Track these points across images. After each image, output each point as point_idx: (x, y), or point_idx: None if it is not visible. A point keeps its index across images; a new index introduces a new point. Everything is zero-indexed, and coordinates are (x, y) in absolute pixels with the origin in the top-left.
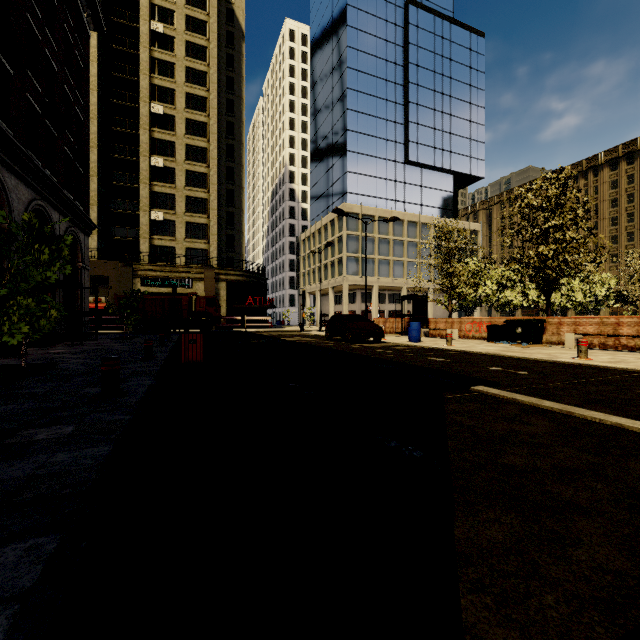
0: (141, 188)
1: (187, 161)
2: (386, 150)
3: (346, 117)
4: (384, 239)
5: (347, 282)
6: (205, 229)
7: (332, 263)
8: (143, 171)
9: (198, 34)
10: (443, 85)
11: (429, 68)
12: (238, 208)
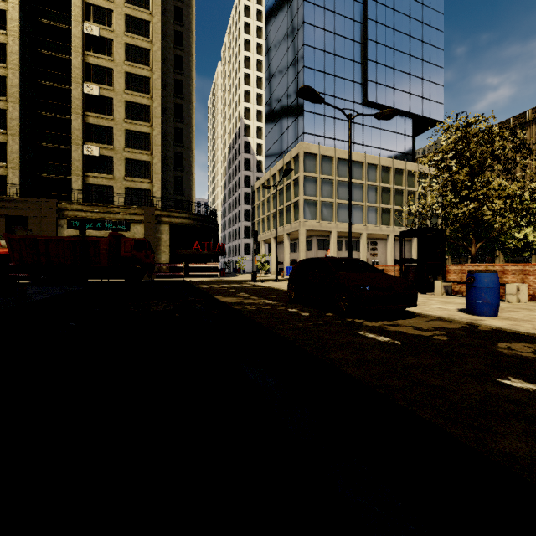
0: (73, 118)
1: (127, 91)
2: (344, 90)
3: (302, 53)
4: (343, 182)
5: (304, 227)
6: (148, 167)
7: (287, 208)
8: (75, 99)
9: None
10: (402, 24)
11: (388, 5)
12: (187, 148)
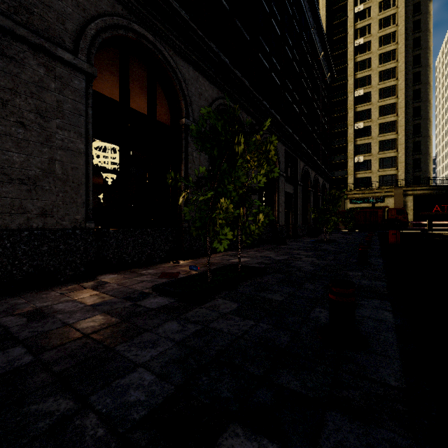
0: (349, 145)
1: (380, 117)
2: None
3: None
4: None
5: None
6: (394, 160)
7: None
8: (350, 135)
9: (388, 26)
10: None
11: None
12: (424, 136)
